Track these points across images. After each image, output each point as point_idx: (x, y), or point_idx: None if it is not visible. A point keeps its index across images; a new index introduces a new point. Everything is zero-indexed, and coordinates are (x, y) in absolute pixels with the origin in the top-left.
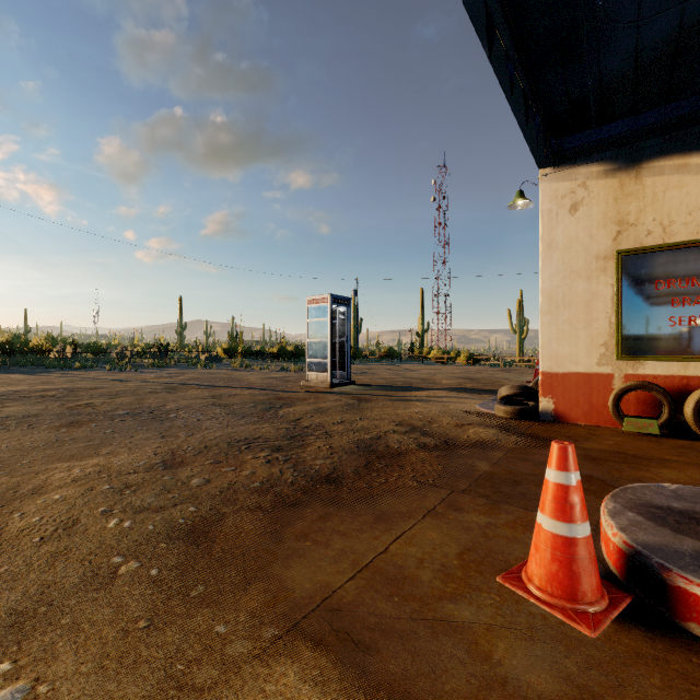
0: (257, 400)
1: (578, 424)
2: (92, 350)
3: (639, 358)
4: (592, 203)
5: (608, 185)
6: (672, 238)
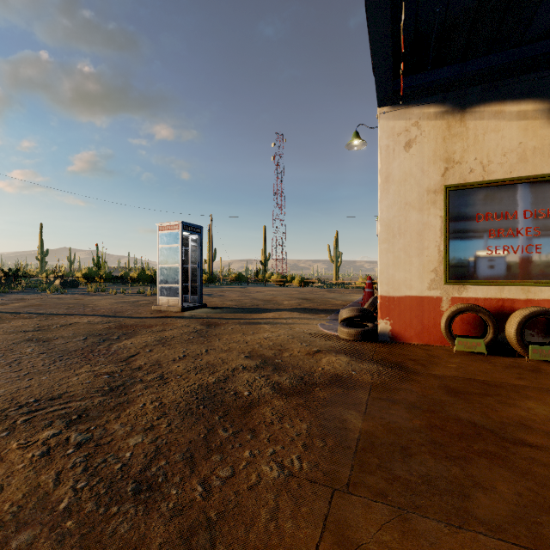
0: (93, 331)
1: (411, 344)
2: None
3: (463, 282)
4: (424, 142)
5: (437, 126)
6: (490, 176)
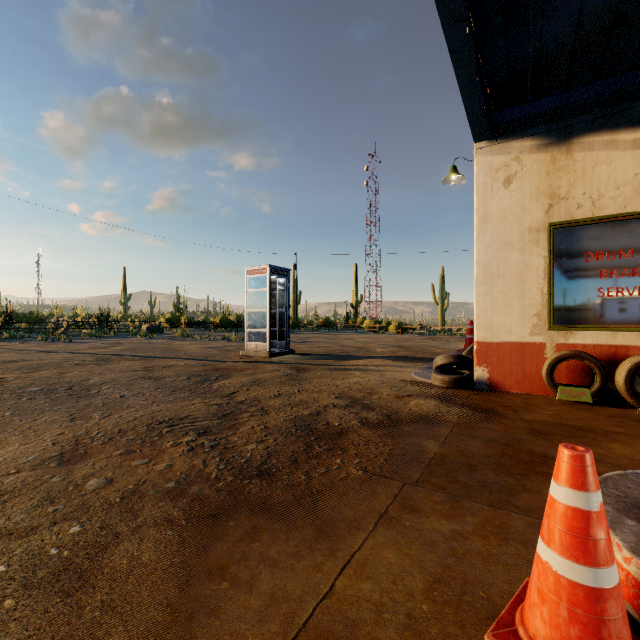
0: (192, 372)
1: (511, 393)
2: (27, 320)
3: (570, 327)
4: (525, 177)
5: (541, 159)
6: (601, 212)
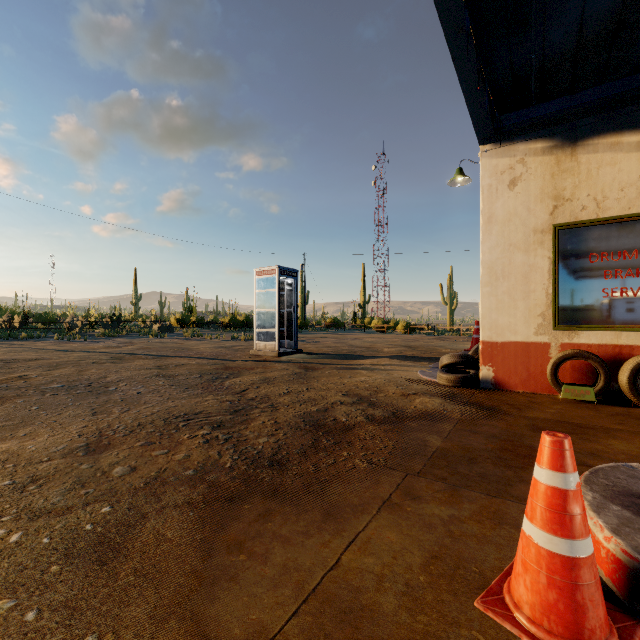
0: (204, 370)
1: (516, 392)
2: (43, 320)
3: (574, 327)
4: (530, 179)
5: (545, 161)
6: (605, 213)
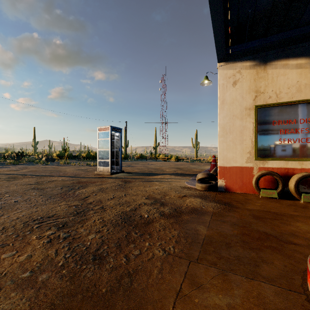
0: (65, 184)
1: (236, 192)
2: None
3: (265, 159)
4: (243, 81)
5: (251, 72)
6: (280, 100)
